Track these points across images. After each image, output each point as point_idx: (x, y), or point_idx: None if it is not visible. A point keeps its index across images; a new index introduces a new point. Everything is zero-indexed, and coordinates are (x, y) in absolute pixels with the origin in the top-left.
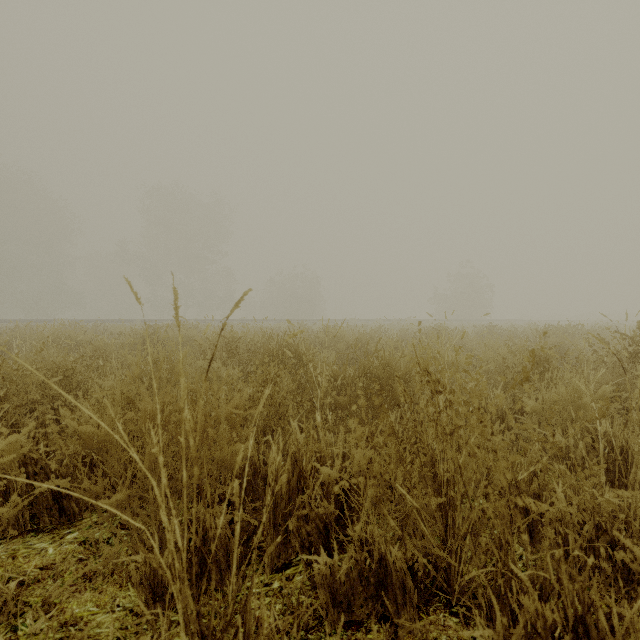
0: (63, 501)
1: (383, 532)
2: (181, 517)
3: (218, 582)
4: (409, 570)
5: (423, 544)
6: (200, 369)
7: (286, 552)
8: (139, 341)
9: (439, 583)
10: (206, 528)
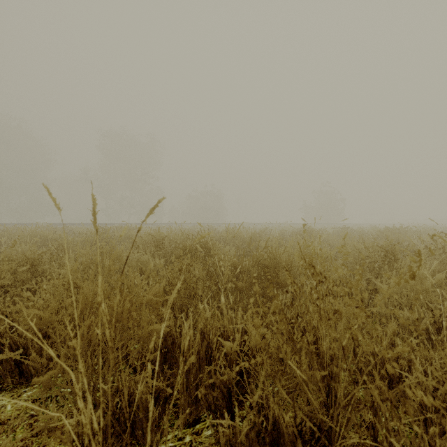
0: (22, 365)
1: (275, 399)
2: (112, 382)
3: (140, 437)
4: (297, 429)
5: (308, 408)
6: (135, 260)
7: (196, 409)
8: (93, 239)
9: (322, 442)
10: (130, 393)
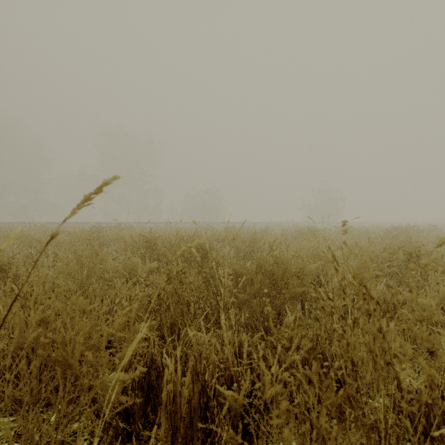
0: None
1: None
2: None
3: None
4: None
5: None
6: (122, 263)
7: None
8: (83, 239)
9: None
10: None
